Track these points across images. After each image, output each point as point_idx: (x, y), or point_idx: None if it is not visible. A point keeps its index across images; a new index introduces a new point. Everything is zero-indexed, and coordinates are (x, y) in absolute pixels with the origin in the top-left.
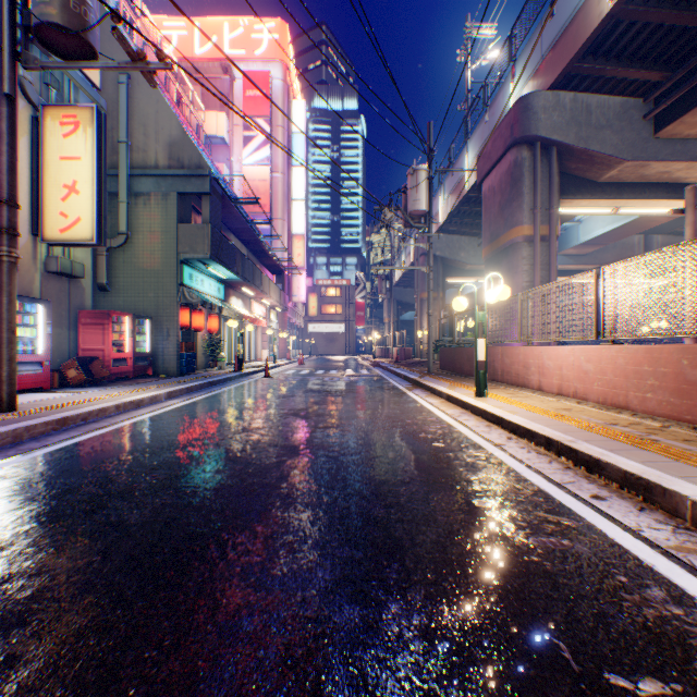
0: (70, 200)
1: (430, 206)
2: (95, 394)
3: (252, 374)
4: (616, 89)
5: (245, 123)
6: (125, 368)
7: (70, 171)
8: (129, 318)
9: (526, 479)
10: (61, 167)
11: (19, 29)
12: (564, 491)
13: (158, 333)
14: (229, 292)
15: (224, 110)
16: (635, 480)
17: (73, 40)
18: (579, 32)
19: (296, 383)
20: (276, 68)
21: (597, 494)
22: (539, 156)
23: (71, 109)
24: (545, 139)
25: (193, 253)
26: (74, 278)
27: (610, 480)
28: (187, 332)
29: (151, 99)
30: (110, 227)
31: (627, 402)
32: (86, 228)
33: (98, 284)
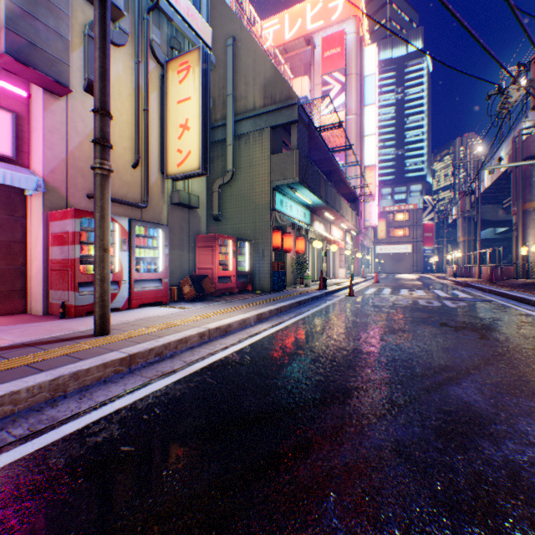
0: (183, 138)
1: None
2: (192, 313)
3: (334, 292)
4: None
5: (323, 80)
6: (228, 285)
7: (183, 112)
8: (231, 241)
9: None
10: (177, 110)
11: (149, 2)
12: None
13: (254, 254)
14: (312, 217)
15: (306, 76)
16: None
17: None
18: None
19: (389, 307)
20: (349, 24)
21: None
22: None
23: (184, 57)
24: None
25: (282, 179)
26: (191, 208)
27: None
28: (279, 254)
29: (250, 52)
30: (221, 168)
31: None
32: (194, 159)
33: (212, 216)
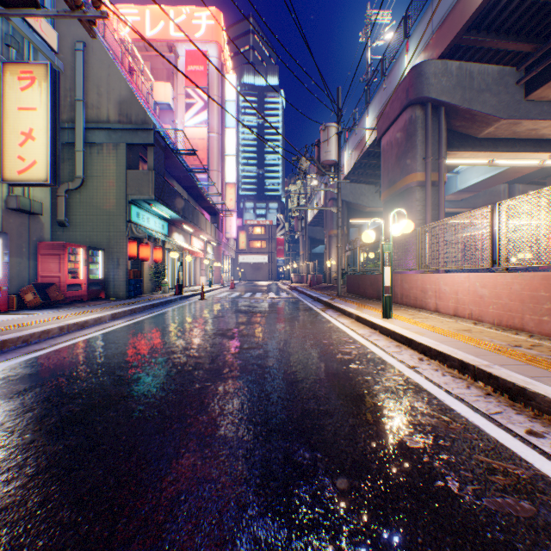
0: (27, 146)
1: (339, 157)
2: (45, 316)
3: (190, 296)
4: (494, 59)
5: (187, 92)
6: (80, 292)
7: (27, 120)
8: (83, 249)
9: (451, 409)
10: (19, 116)
11: None
12: (495, 425)
13: (109, 263)
14: (172, 229)
15: (170, 82)
16: None
17: None
18: (466, 8)
19: (227, 305)
20: (212, 48)
21: (532, 430)
22: (430, 115)
23: (27, 66)
24: (435, 101)
25: (139, 194)
26: (33, 214)
27: (540, 412)
28: (137, 262)
29: (104, 64)
30: (68, 172)
31: (523, 324)
32: (41, 170)
33: (58, 221)
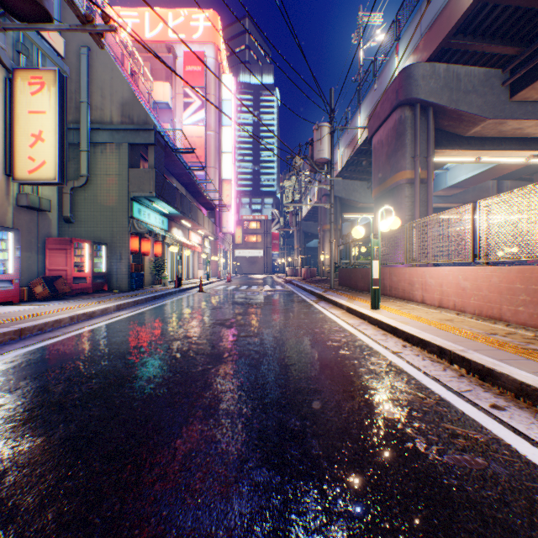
0: (36, 147)
1: (331, 155)
2: (55, 307)
3: (189, 289)
4: (480, 62)
5: (185, 92)
6: (85, 285)
7: (36, 123)
8: (88, 244)
9: (427, 387)
10: (29, 119)
11: None
12: (464, 400)
13: (112, 257)
14: (171, 224)
15: (169, 82)
16: (532, 391)
17: (31, 6)
18: (452, 13)
19: (224, 297)
20: (209, 49)
21: (496, 404)
22: (419, 115)
23: (37, 72)
24: (423, 101)
25: (141, 192)
26: (42, 211)
27: (505, 389)
28: (138, 256)
29: (107, 68)
30: (73, 170)
31: (501, 314)
32: (50, 169)
33: (64, 217)
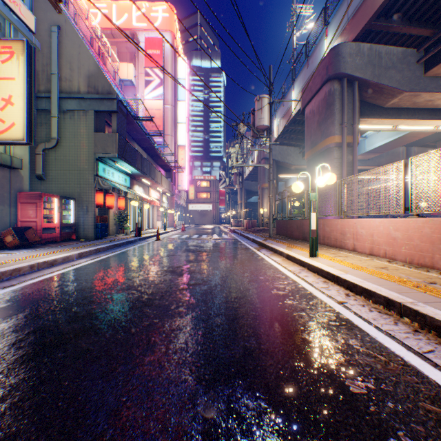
0: (6, 110)
1: (270, 123)
2: (20, 255)
3: (148, 238)
4: (398, 42)
5: (146, 71)
6: (54, 234)
7: (6, 88)
8: (56, 199)
9: (385, 347)
10: None
11: None
12: (432, 365)
13: (80, 210)
14: (133, 182)
15: (133, 63)
16: None
17: None
18: None
19: (178, 245)
20: (167, 35)
21: None
22: (346, 88)
23: (7, 42)
24: (350, 76)
25: (105, 153)
26: (14, 169)
27: None
28: (104, 209)
29: (75, 44)
30: (45, 134)
31: (433, 262)
32: (19, 130)
33: (36, 175)
